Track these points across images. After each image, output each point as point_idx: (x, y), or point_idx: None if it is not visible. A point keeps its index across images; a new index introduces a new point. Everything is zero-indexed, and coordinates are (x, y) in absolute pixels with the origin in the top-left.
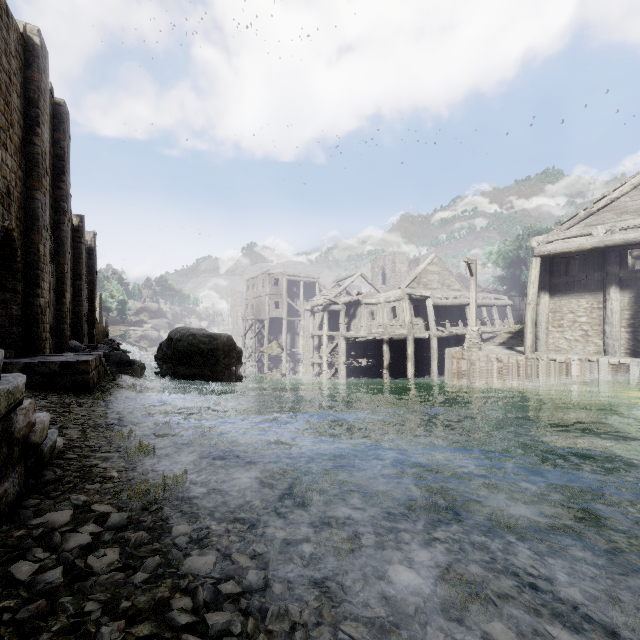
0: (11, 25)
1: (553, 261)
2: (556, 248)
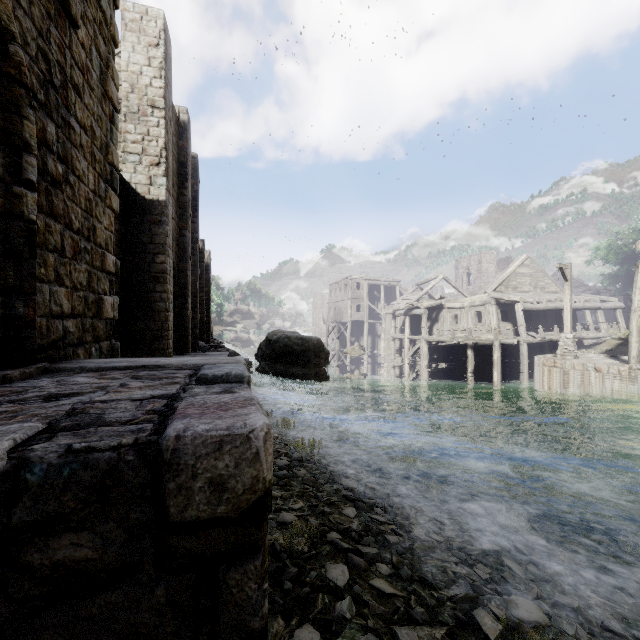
0: (173, 113)
1: None
2: None
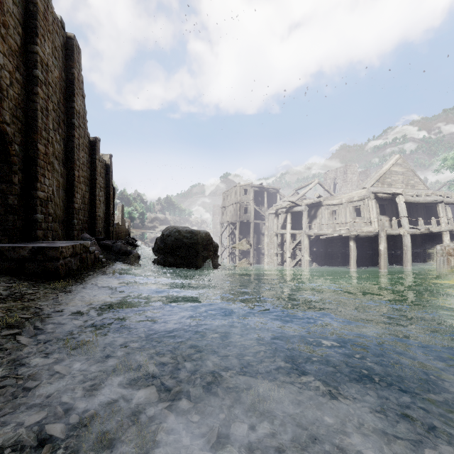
0: None
1: None
2: None
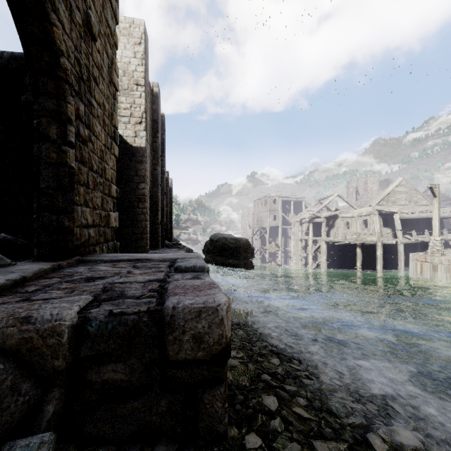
0: (149, 87)
1: None
2: None
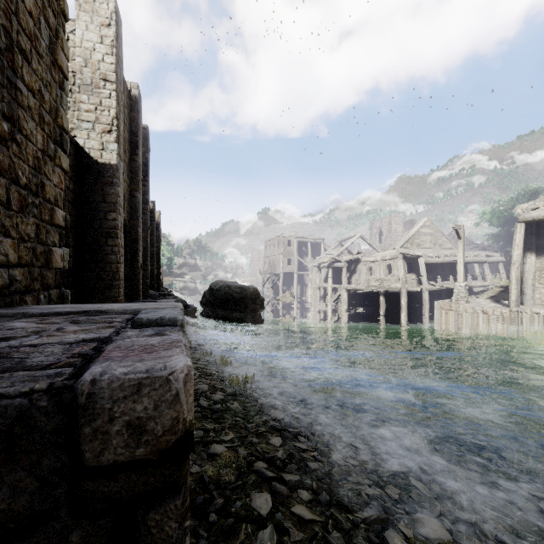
0: (125, 87)
1: (539, 225)
2: (540, 215)
